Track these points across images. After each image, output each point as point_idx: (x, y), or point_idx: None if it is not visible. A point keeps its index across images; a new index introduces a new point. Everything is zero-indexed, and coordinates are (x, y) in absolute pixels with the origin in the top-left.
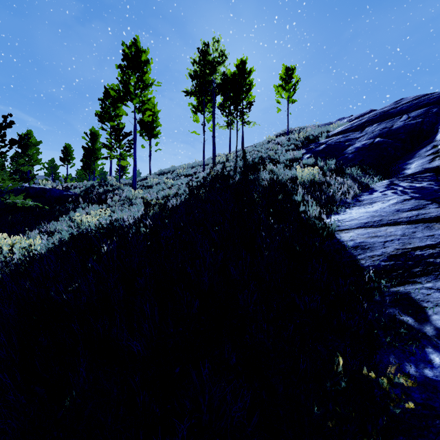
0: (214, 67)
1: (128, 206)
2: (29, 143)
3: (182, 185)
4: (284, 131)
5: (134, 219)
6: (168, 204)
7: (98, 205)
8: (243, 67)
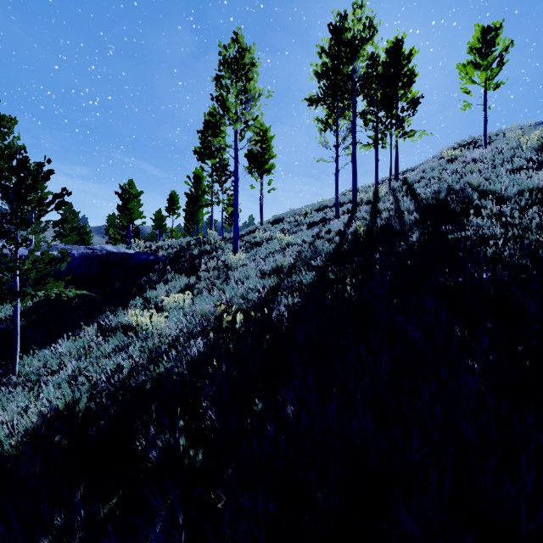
0: (355, 47)
1: (222, 282)
2: (130, 194)
3: (304, 244)
4: (461, 143)
5: (200, 353)
6: (273, 310)
7: (189, 275)
8: (397, 50)
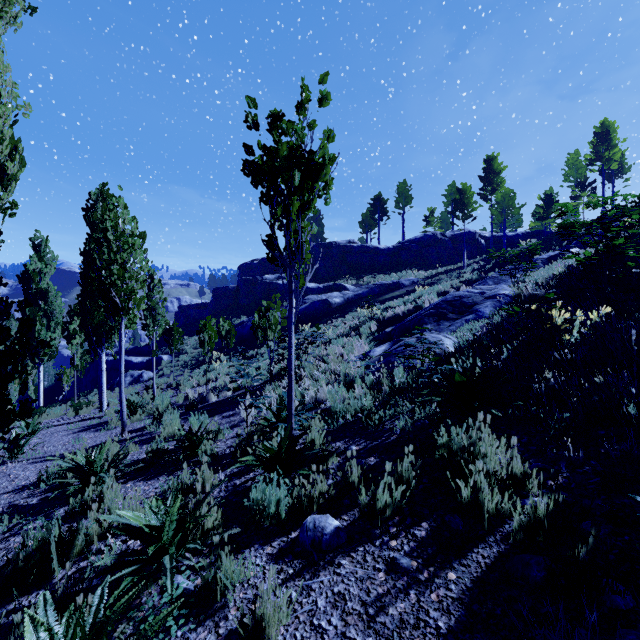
0: None
1: None
2: None
3: None
4: None
5: None
6: None
7: None
8: None
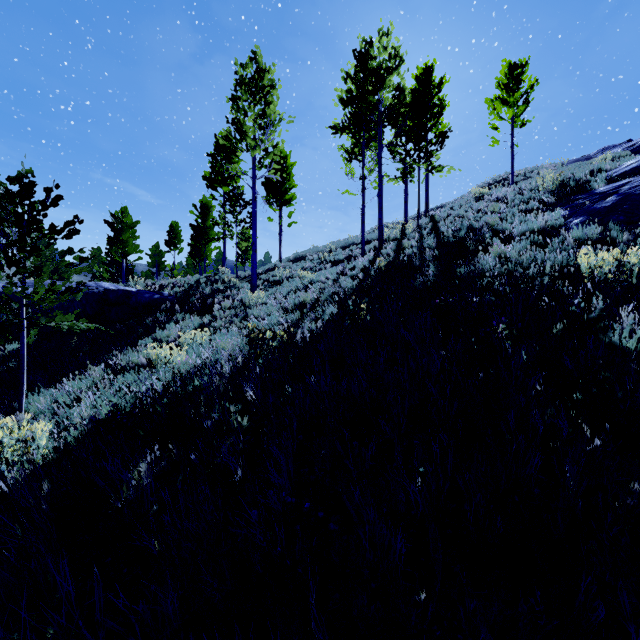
0: (381, 77)
1: (241, 320)
2: (124, 224)
3: (327, 282)
4: (496, 179)
5: (232, 369)
6: (297, 333)
7: (201, 315)
8: (427, 78)
